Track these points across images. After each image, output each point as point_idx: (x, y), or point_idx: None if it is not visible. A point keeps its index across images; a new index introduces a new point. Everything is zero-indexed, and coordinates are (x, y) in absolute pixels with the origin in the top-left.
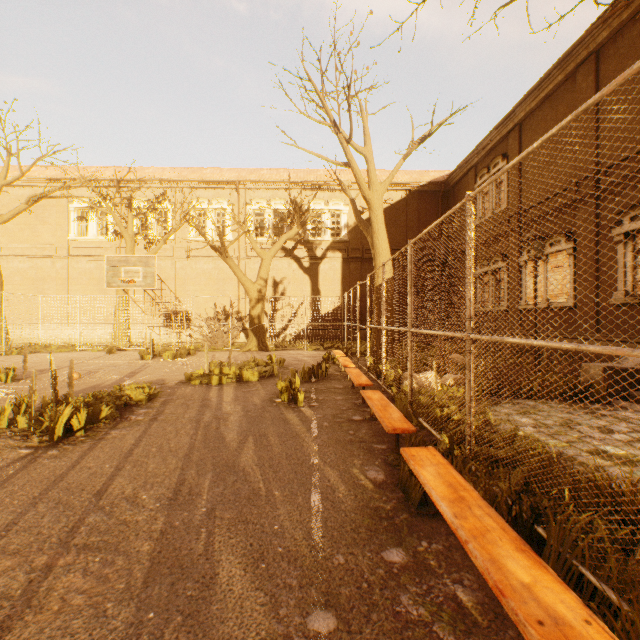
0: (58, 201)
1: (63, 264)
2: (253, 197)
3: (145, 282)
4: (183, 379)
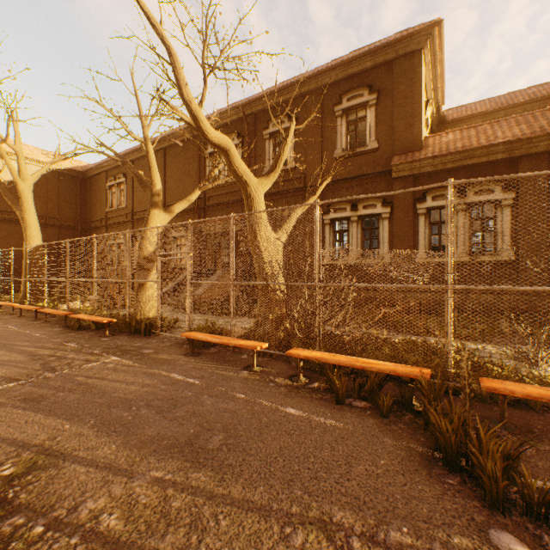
0: None
1: None
2: None
3: None
4: None
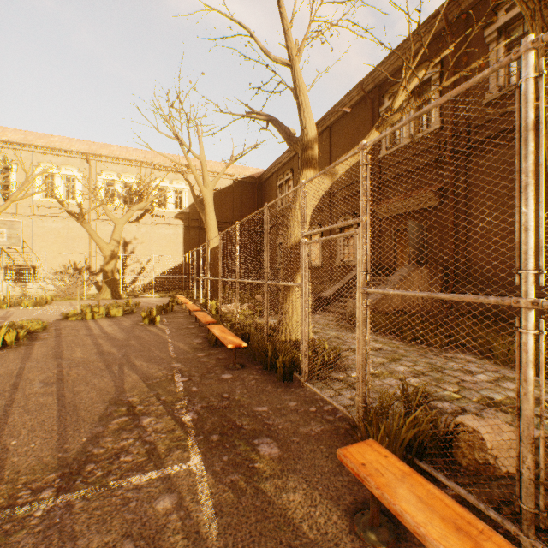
0: None
1: None
2: (104, 168)
3: (10, 242)
4: (58, 318)
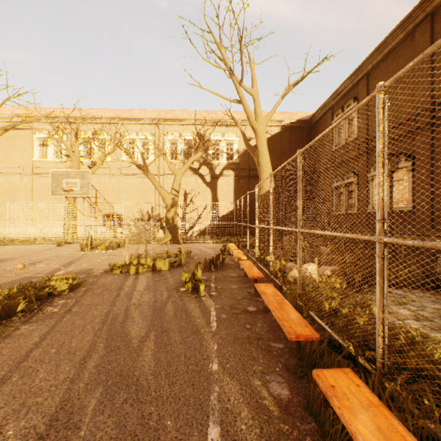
0: (25, 133)
1: (29, 179)
2: (169, 130)
3: (82, 191)
4: (108, 268)
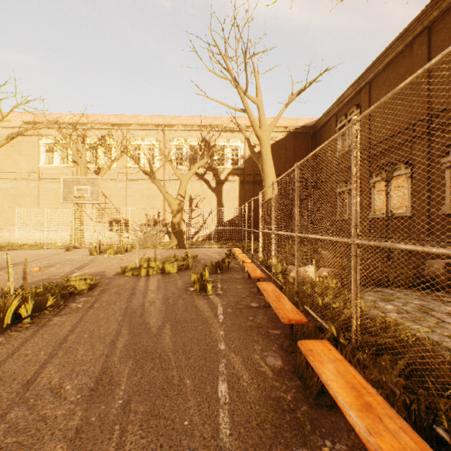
0: (31, 138)
1: (35, 185)
2: (175, 136)
3: (92, 197)
4: (119, 271)
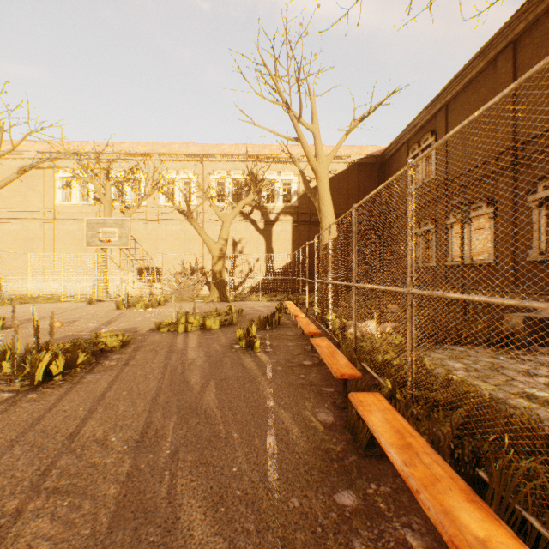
0: (45, 171)
1: (50, 226)
2: (215, 168)
3: (120, 242)
4: (153, 327)
